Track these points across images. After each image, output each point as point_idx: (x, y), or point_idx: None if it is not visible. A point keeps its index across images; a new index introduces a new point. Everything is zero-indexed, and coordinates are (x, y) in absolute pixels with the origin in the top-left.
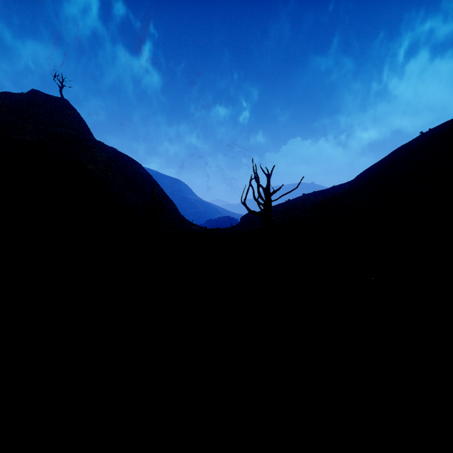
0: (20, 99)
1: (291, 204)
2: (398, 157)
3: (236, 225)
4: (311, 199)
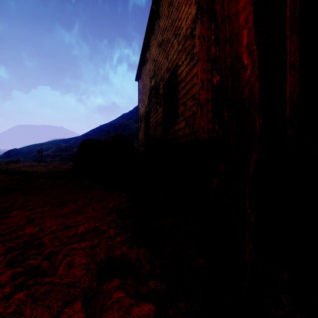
0: None
1: (45, 146)
2: (91, 134)
3: None
4: (57, 144)
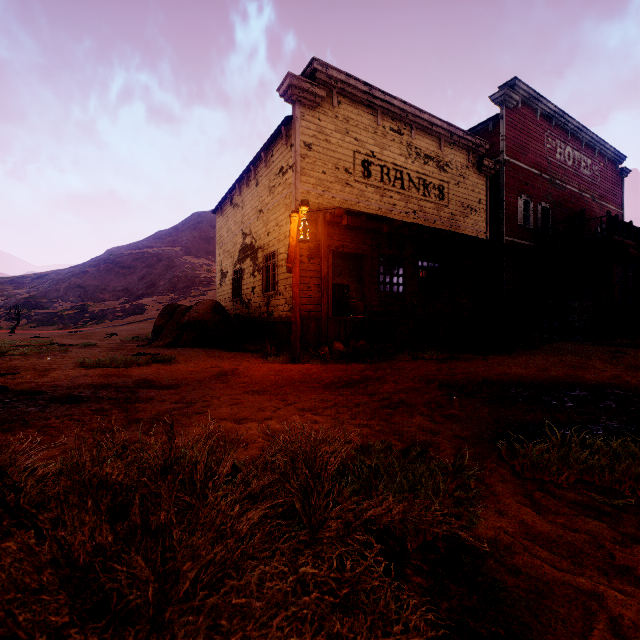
0: None
1: None
2: (92, 271)
3: None
4: None
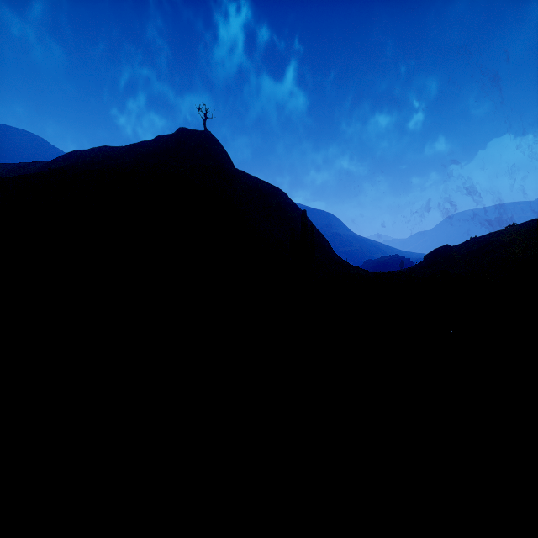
0: (170, 139)
1: (525, 232)
2: None
3: (416, 267)
4: None
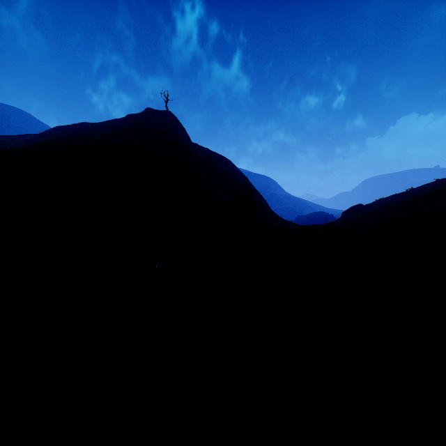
0: (138, 118)
1: (419, 194)
2: None
3: (336, 221)
4: None
